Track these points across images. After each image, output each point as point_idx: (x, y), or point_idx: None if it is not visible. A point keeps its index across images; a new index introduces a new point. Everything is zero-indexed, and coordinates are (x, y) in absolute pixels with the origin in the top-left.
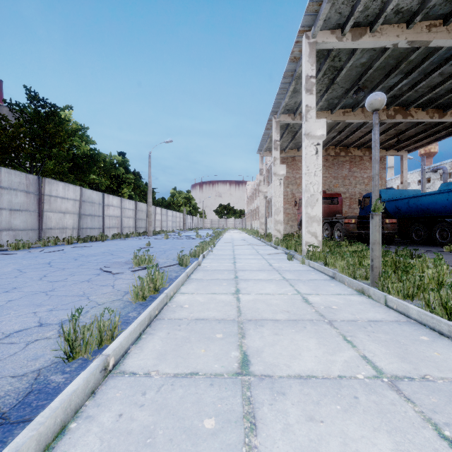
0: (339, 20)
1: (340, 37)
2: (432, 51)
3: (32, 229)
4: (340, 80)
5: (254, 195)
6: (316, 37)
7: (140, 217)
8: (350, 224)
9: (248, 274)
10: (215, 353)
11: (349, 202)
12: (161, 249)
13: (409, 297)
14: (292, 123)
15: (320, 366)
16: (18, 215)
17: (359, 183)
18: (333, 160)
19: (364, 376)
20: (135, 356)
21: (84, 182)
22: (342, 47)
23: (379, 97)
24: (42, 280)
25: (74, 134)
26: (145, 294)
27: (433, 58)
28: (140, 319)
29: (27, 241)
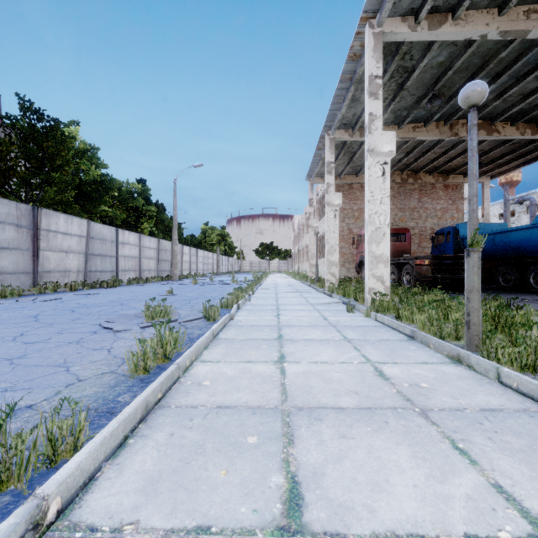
0: (412, 3)
1: (414, 26)
2: (528, 46)
3: (25, 272)
4: (410, 85)
5: (302, 232)
6: (382, 26)
7: (163, 257)
8: (423, 266)
9: (296, 332)
10: (244, 478)
11: (418, 239)
12: (186, 297)
13: (528, 368)
14: (349, 142)
15: (428, 509)
16: (6, 255)
17: (430, 217)
18: (399, 188)
19: (512, 537)
20: (105, 485)
21: (93, 215)
22: (416, 39)
23: (479, 87)
24: (15, 340)
25: (81, 156)
26: (148, 364)
27: (530, 55)
28: (127, 412)
29: (16, 288)
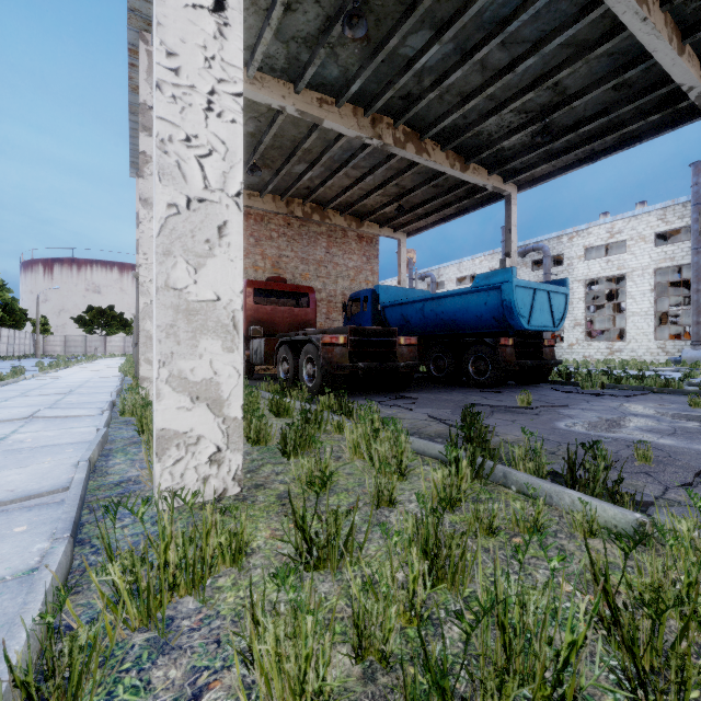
0: None
1: None
2: None
3: None
4: None
5: None
6: None
7: None
8: (336, 348)
9: None
10: None
11: (326, 308)
12: None
13: None
14: None
15: None
16: None
17: (341, 277)
18: (301, 228)
19: None
20: None
21: None
22: None
23: None
24: None
25: None
26: None
27: None
28: None
29: None
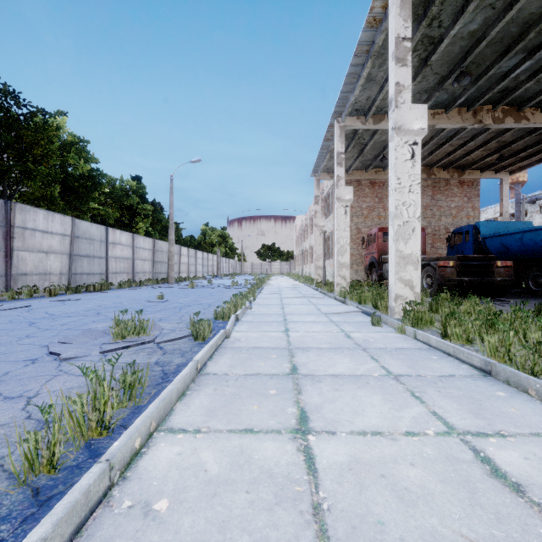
0: None
1: None
2: None
3: None
4: (434, 61)
5: (306, 233)
6: None
7: (159, 259)
8: (447, 269)
9: (315, 359)
10: None
11: (431, 239)
12: (177, 304)
13: None
14: (361, 131)
15: None
16: None
17: (444, 215)
18: None
19: None
20: None
21: (82, 212)
22: None
23: None
24: None
25: (69, 149)
26: (57, 455)
27: None
28: None
29: None
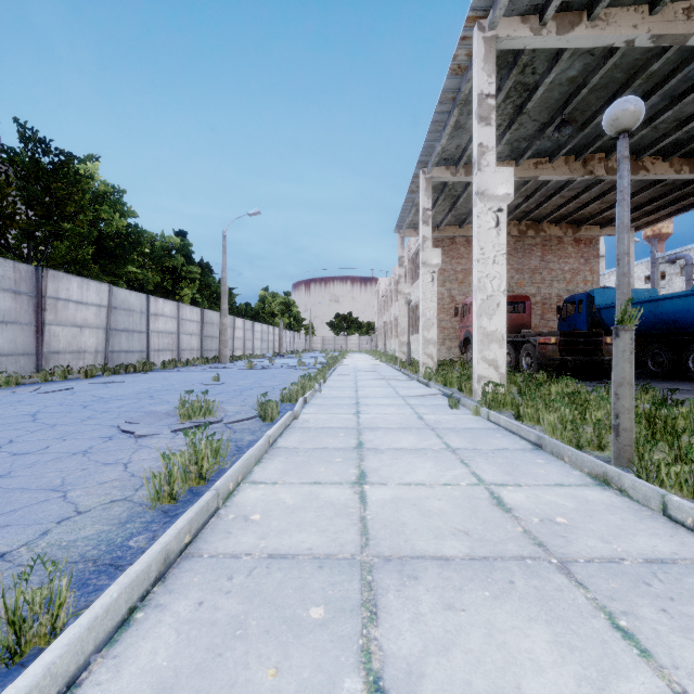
0: None
1: (538, 29)
2: (688, 56)
3: (25, 353)
4: (532, 107)
5: (390, 300)
6: (496, 29)
7: (209, 333)
8: (548, 346)
9: (381, 437)
10: (302, 683)
11: (541, 309)
12: (236, 387)
13: None
14: (451, 182)
15: None
16: (0, 331)
17: (556, 280)
18: (516, 243)
19: None
20: None
21: (118, 278)
22: (541, 47)
23: (632, 106)
24: None
25: (102, 201)
26: (176, 489)
27: (690, 68)
28: (135, 572)
29: (14, 374)
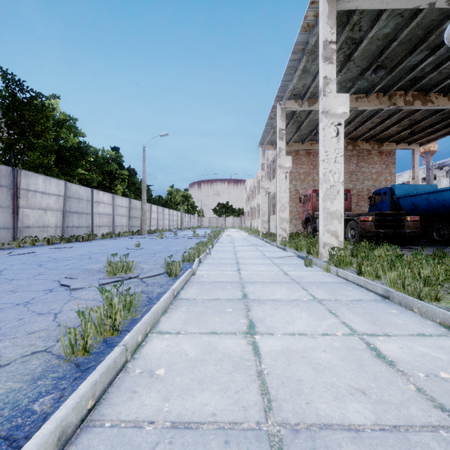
0: None
1: None
2: None
3: (5, 227)
4: (356, 56)
5: (254, 193)
6: None
7: (134, 215)
8: (367, 222)
9: (260, 289)
10: None
11: (356, 199)
12: (151, 251)
13: None
14: (298, 111)
15: None
16: None
17: (367, 179)
18: None
19: None
20: None
21: (72, 177)
22: (368, 8)
23: None
24: None
25: (61, 125)
26: (89, 343)
27: None
28: None
29: None
